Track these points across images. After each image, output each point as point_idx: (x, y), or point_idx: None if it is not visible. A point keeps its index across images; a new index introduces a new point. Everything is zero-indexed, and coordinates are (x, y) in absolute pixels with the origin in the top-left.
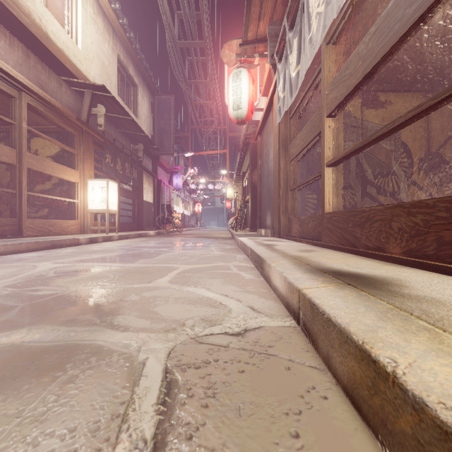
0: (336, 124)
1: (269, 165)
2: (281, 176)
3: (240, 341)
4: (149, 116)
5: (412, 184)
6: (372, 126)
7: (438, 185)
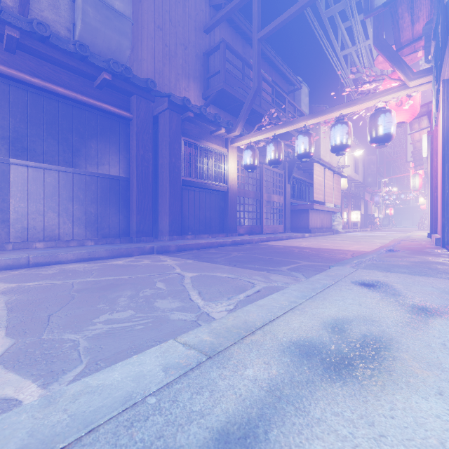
0: None
1: None
2: None
3: None
4: (362, 169)
5: None
6: None
7: None
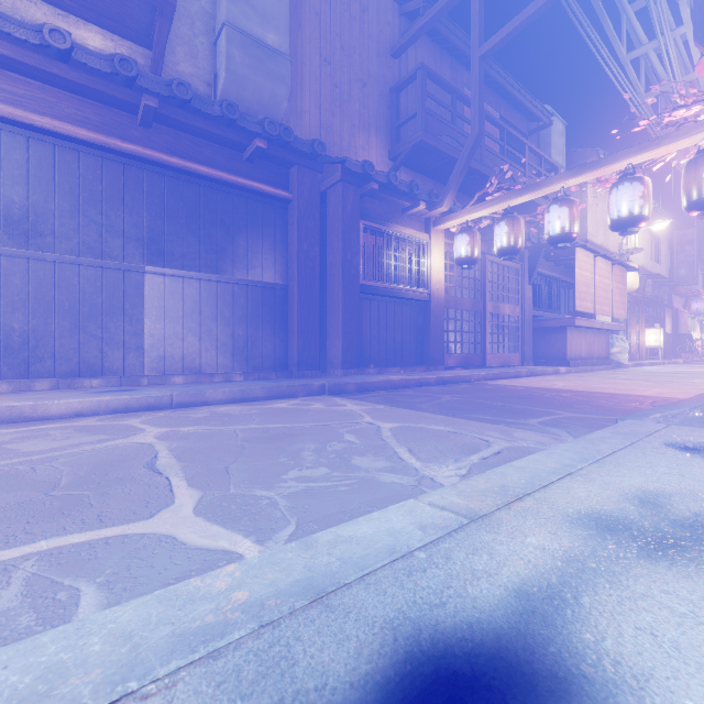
0: None
1: None
2: None
3: None
4: (666, 253)
5: None
6: None
7: None
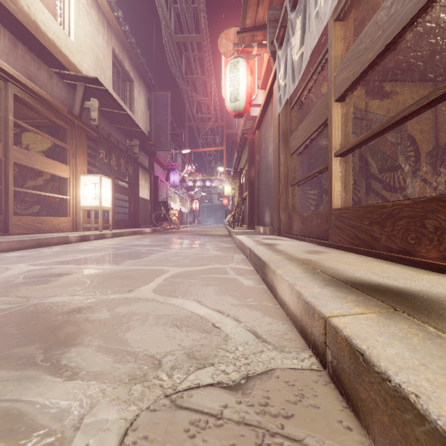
0: (345, 110)
1: (268, 160)
2: (281, 171)
3: (240, 403)
4: (145, 112)
5: (419, 179)
6: (377, 117)
7: None
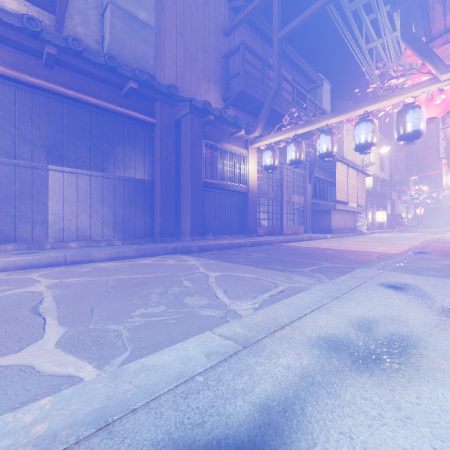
0: None
1: None
2: None
3: None
4: (388, 166)
5: None
6: None
7: None
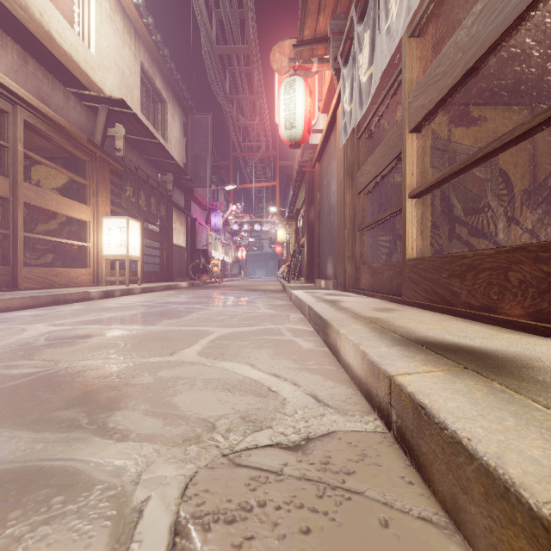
0: (422, 142)
1: (330, 199)
2: (346, 213)
3: (300, 461)
4: (181, 139)
5: (513, 223)
6: (462, 148)
7: (547, 224)
